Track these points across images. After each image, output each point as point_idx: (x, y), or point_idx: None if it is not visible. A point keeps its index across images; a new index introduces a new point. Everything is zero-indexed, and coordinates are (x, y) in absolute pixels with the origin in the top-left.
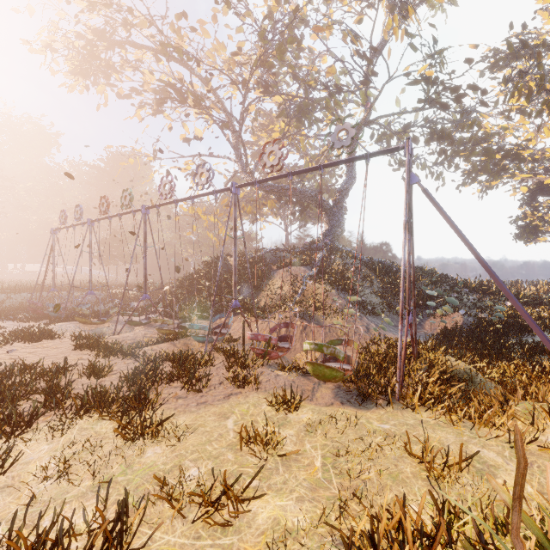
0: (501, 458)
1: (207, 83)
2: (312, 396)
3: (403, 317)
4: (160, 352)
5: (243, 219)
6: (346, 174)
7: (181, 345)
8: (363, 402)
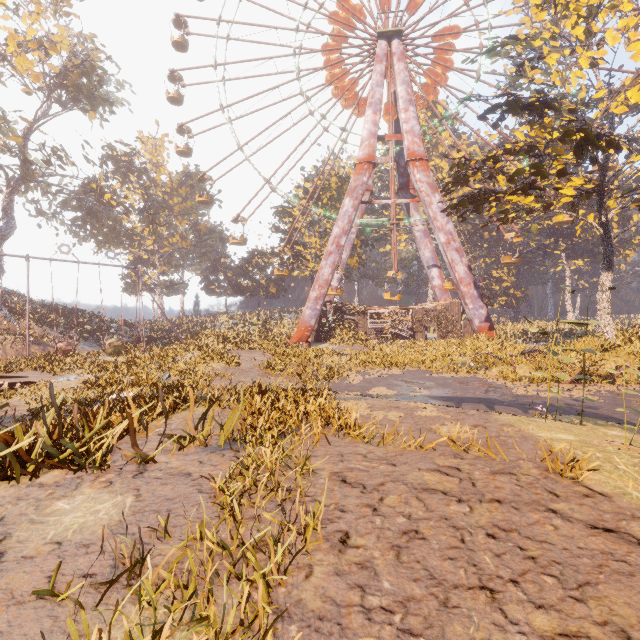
0: None
1: None
2: None
3: (92, 342)
4: None
5: None
6: (5, 218)
7: None
8: None
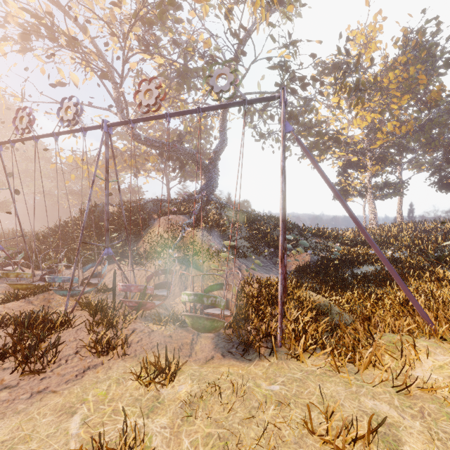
0: (395, 410)
1: (85, 31)
2: (191, 350)
3: (266, 258)
4: (6, 314)
5: (127, 173)
6: (220, 137)
7: (40, 301)
8: (245, 353)
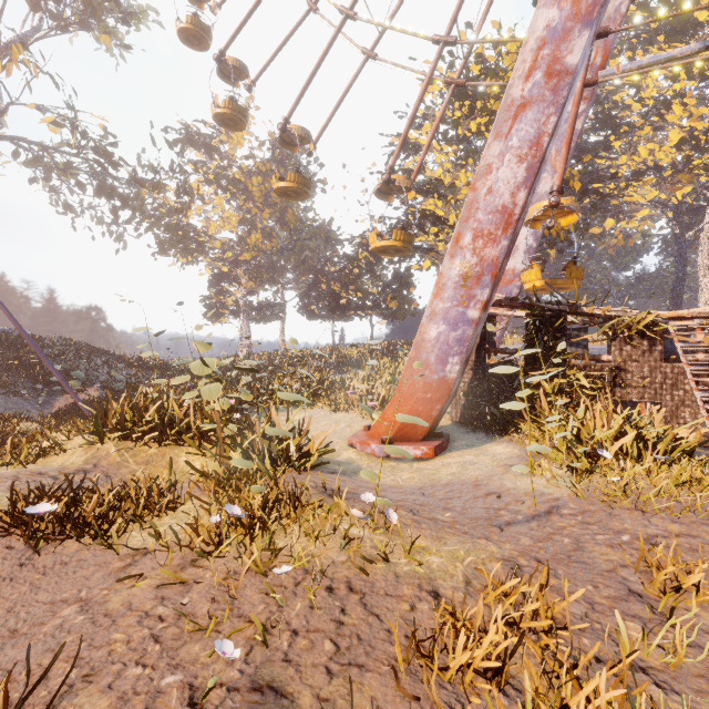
0: None
1: None
2: None
3: (27, 398)
4: None
5: None
6: None
7: None
8: None
